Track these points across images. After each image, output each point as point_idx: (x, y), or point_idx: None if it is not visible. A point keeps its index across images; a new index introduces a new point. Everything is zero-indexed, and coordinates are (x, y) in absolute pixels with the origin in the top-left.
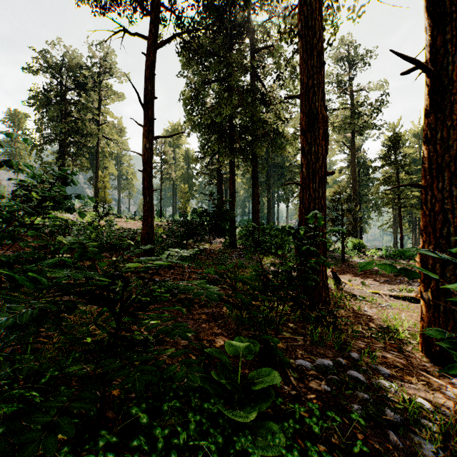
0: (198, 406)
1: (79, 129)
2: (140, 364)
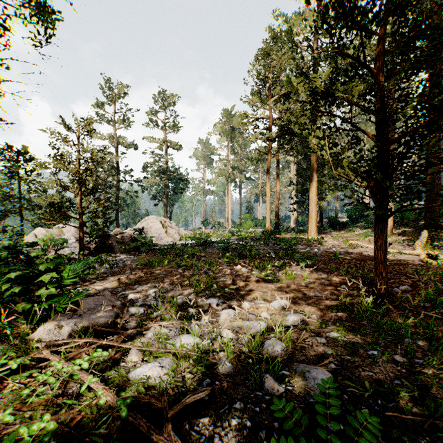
0: None
1: None
2: None
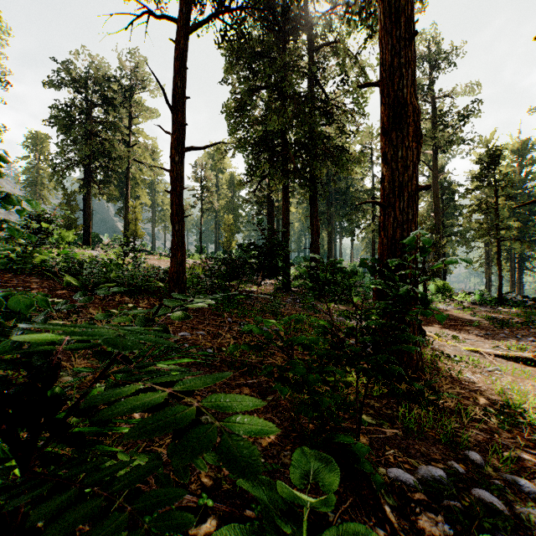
0: None
1: (106, 151)
2: None
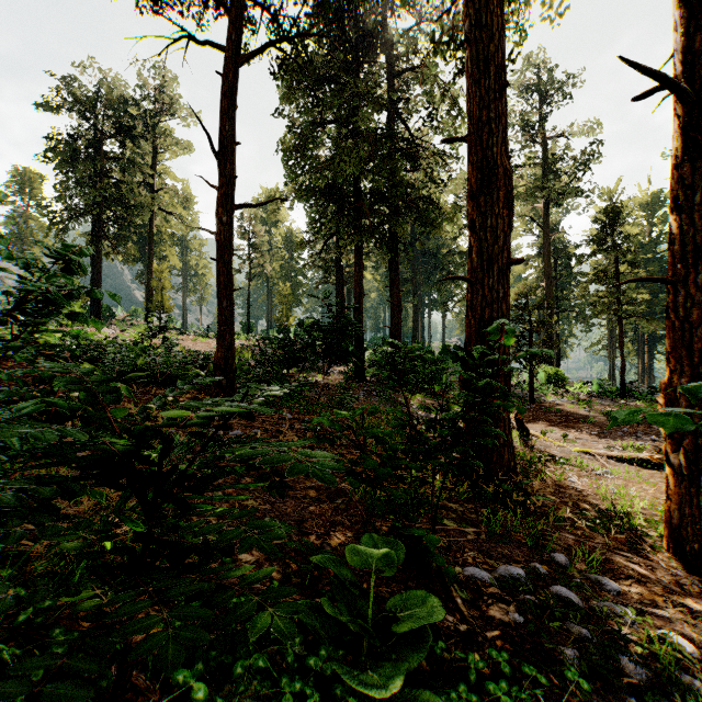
0: (298, 661)
1: (123, 198)
2: (185, 601)
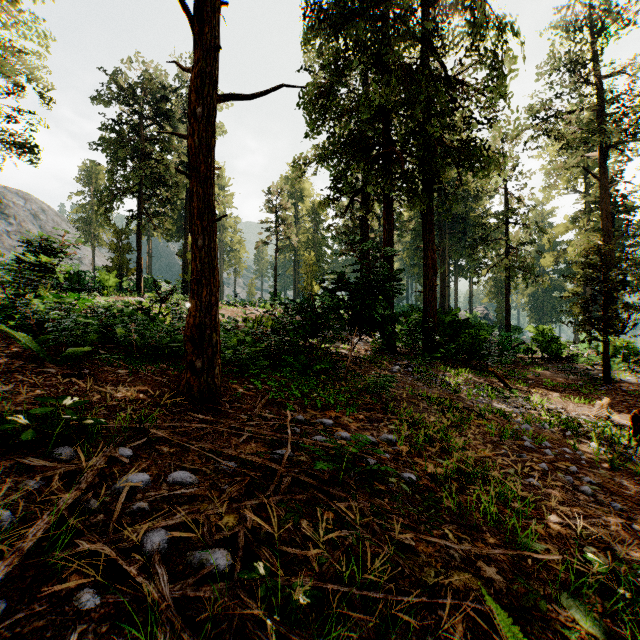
0: None
1: (160, 176)
2: None
